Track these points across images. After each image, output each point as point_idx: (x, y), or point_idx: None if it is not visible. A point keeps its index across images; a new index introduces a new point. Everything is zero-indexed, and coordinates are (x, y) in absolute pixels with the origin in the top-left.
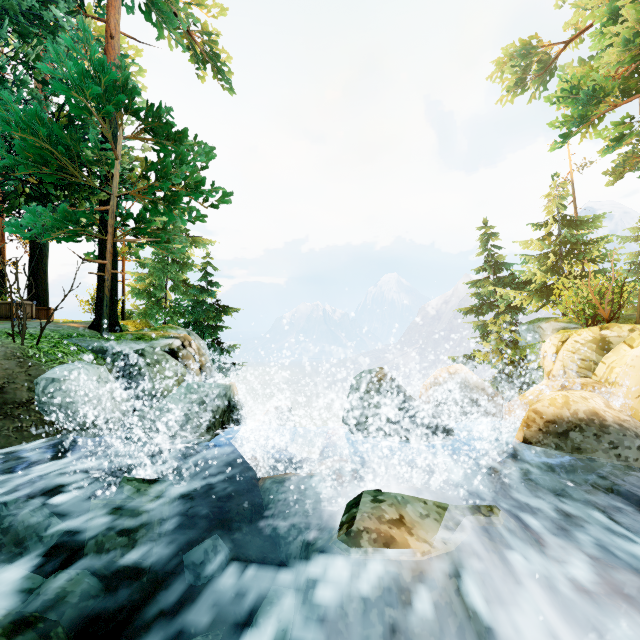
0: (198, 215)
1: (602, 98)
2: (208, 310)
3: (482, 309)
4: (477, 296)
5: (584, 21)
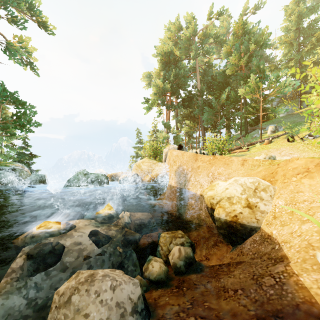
0: (32, 131)
1: (154, 104)
2: (26, 156)
3: (137, 156)
4: (136, 152)
5: (162, 74)
